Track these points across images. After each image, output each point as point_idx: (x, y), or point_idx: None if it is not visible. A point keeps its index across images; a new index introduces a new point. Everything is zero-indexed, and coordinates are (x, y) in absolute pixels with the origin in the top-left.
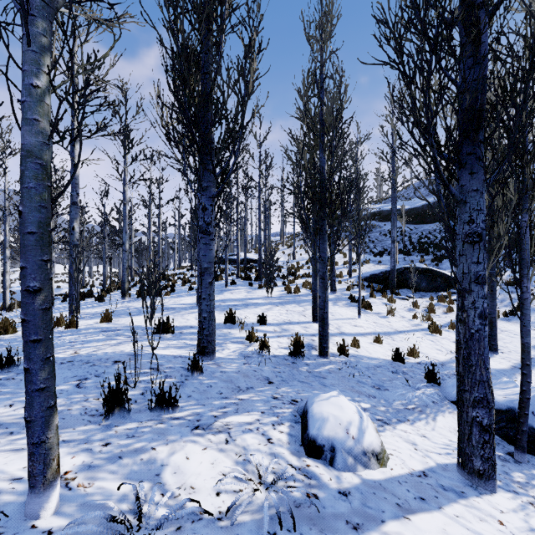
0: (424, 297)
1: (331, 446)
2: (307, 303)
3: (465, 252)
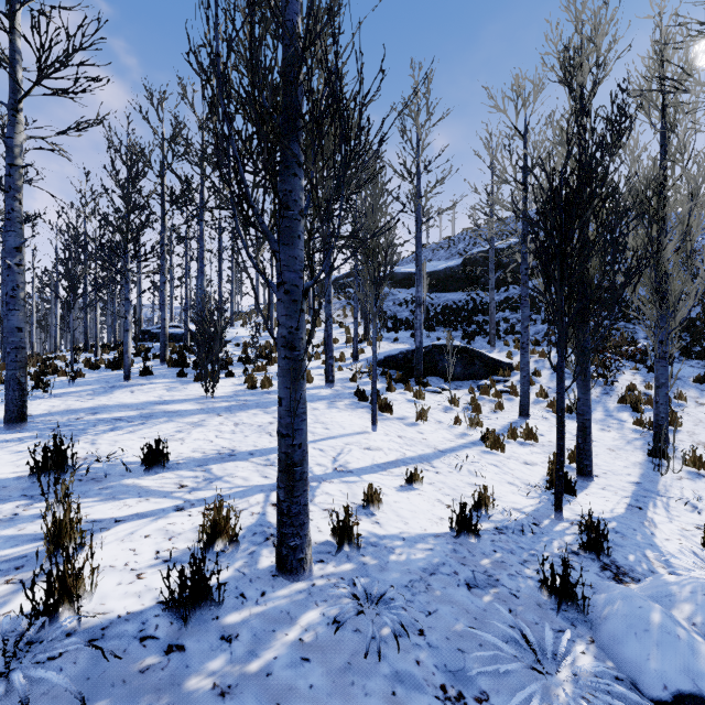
0: (460, 388)
1: None
2: None
3: None
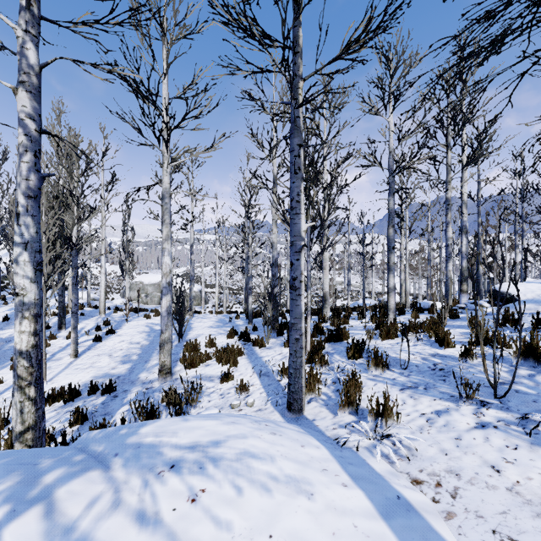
0: None
1: None
2: (137, 358)
3: None
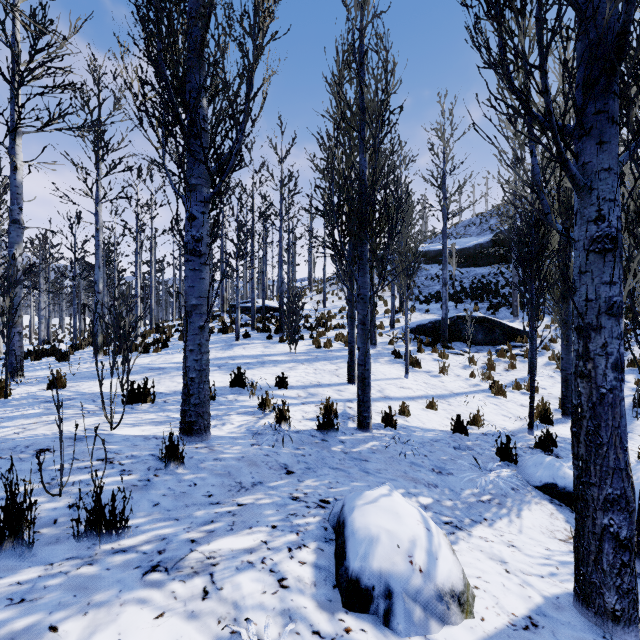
0: (480, 351)
1: (385, 589)
2: (341, 359)
3: (590, 266)
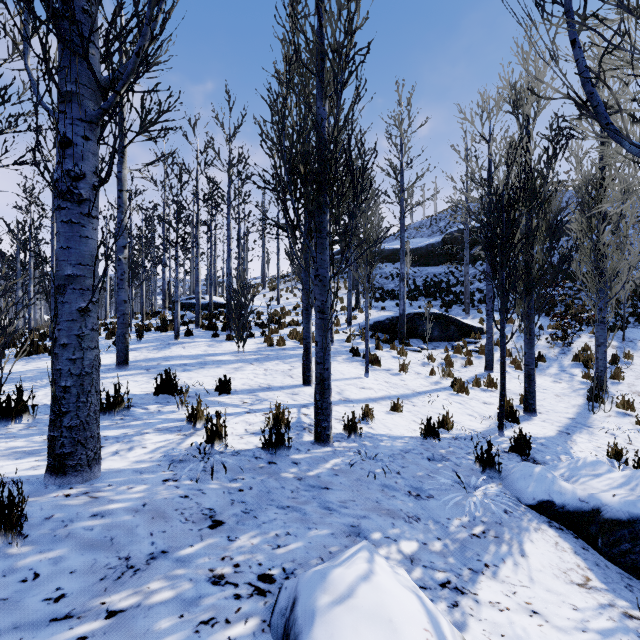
0: (437, 348)
1: None
2: (295, 358)
3: None
